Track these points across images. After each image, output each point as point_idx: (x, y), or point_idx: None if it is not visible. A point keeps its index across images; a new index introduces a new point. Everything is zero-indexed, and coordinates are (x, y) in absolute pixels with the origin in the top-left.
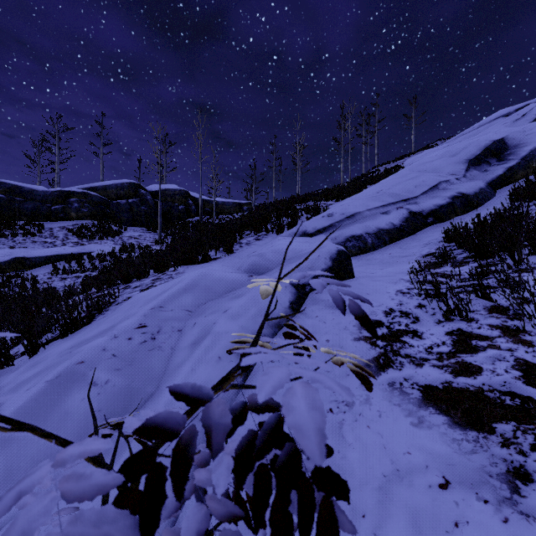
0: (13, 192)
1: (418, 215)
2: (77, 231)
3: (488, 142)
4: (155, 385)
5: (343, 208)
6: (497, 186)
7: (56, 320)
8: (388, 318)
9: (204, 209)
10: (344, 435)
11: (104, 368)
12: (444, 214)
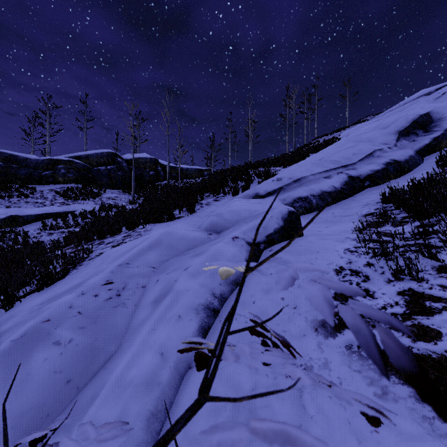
0: (10, 160)
1: (356, 179)
2: (63, 193)
3: (416, 116)
4: (117, 344)
5: (291, 173)
6: (424, 154)
7: (32, 275)
8: (339, 276)
9: (171, 174)
10: (305, 405)
11: (68, 327)
12: (379, 178)
